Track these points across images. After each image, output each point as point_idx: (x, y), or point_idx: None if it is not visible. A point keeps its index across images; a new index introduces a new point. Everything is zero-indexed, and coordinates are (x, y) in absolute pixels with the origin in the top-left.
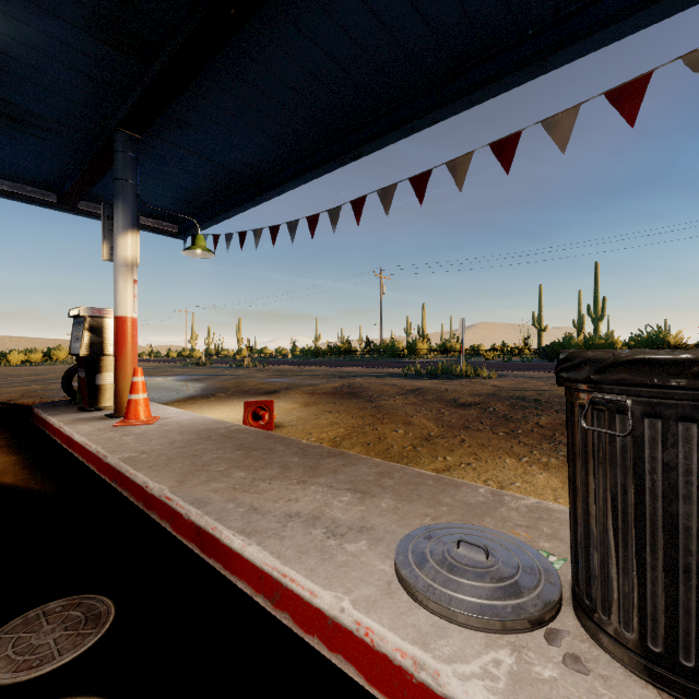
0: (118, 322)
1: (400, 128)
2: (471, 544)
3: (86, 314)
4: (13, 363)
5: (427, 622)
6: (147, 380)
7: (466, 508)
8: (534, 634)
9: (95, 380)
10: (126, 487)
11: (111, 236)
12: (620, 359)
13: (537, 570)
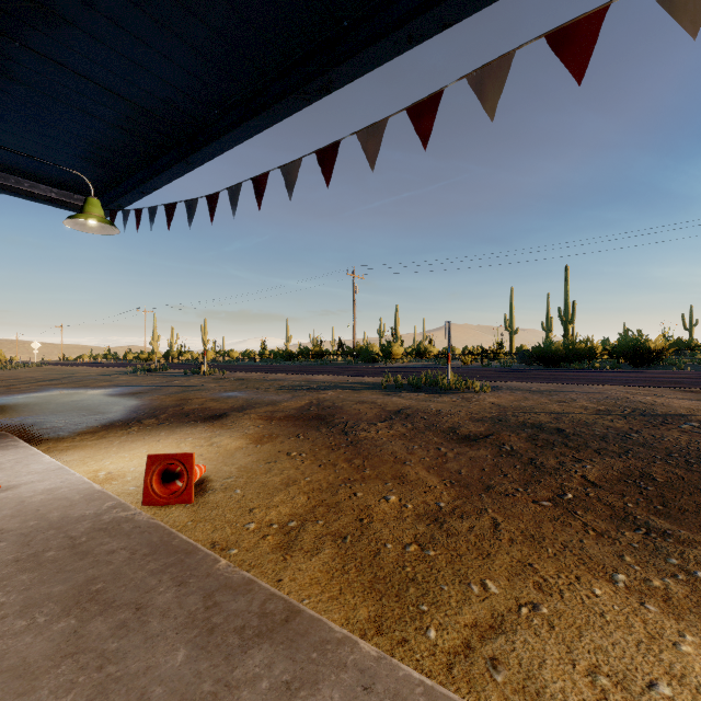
0: None
1: (391, 34)
2: None
3: None
4: None
5: None
6: (72, 395)
7: None
8: None
9: None
10: None
11: None
12: None
13: None
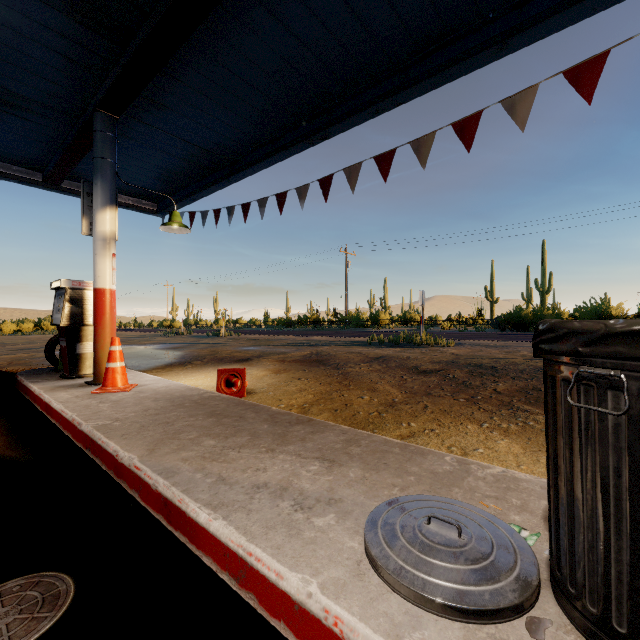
0: (97, 294)
1: (365, 109)
2: (443, 521)
3: (67, 286)
4: (6, 332)
5: (400, 609)
6: (129, 348)
7: (434, 477)
8: (515, 623)
9: (76, 349)
10: (98, 455)
11: (91, 212)
12: (614, 330)
13: (512, 549)
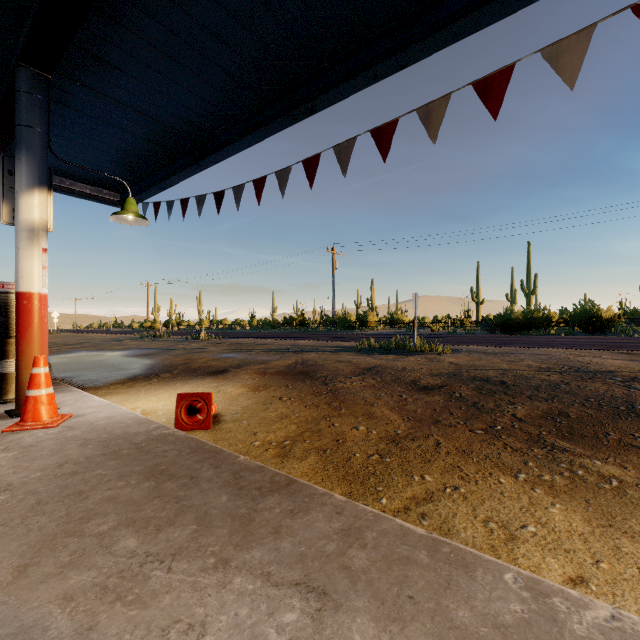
0: (20, 299)
1: (361, 73)
2: None
3: None
4: None
5: None
6: (95, 356)
7: None
8: None
9: None
10: None
11: (14, 195)
12: None
13: None
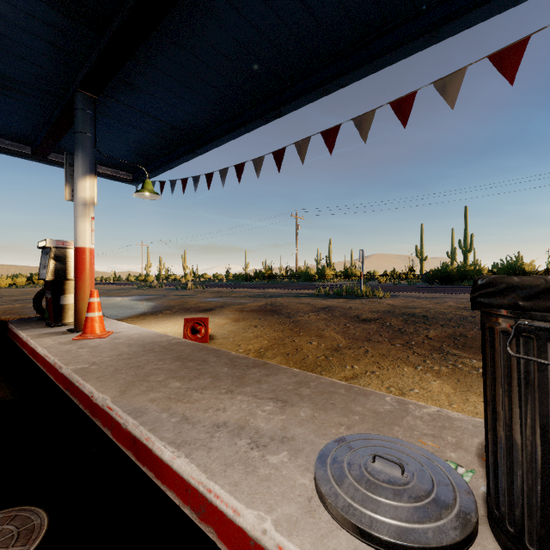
0: (78, 252)
1: (314, 91)
2: (387, 459)
3: (52, 245)
4: (2, 285)
5: (349, 546)
6: (109, 300)
7: (376, 417)
8: None
9: (60, 300)
10: (76, 395)
11: (73, 180)
12: None
13: (451, 486)
